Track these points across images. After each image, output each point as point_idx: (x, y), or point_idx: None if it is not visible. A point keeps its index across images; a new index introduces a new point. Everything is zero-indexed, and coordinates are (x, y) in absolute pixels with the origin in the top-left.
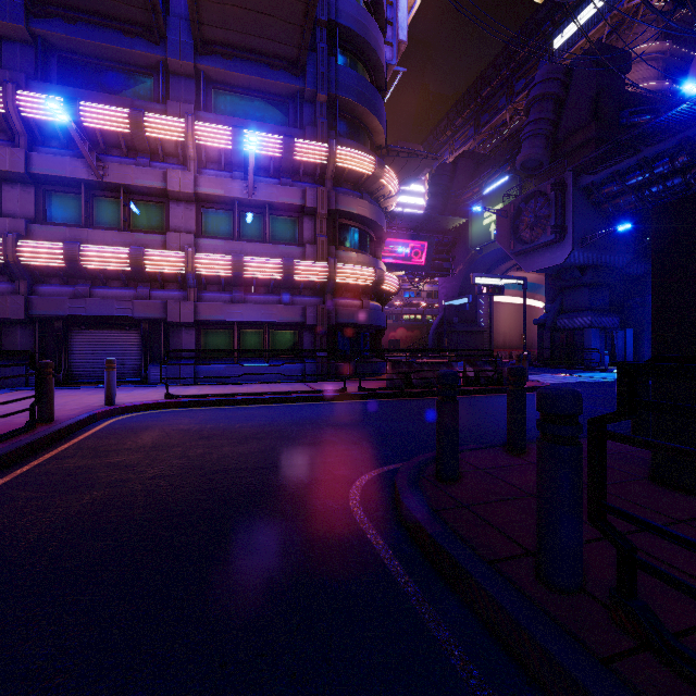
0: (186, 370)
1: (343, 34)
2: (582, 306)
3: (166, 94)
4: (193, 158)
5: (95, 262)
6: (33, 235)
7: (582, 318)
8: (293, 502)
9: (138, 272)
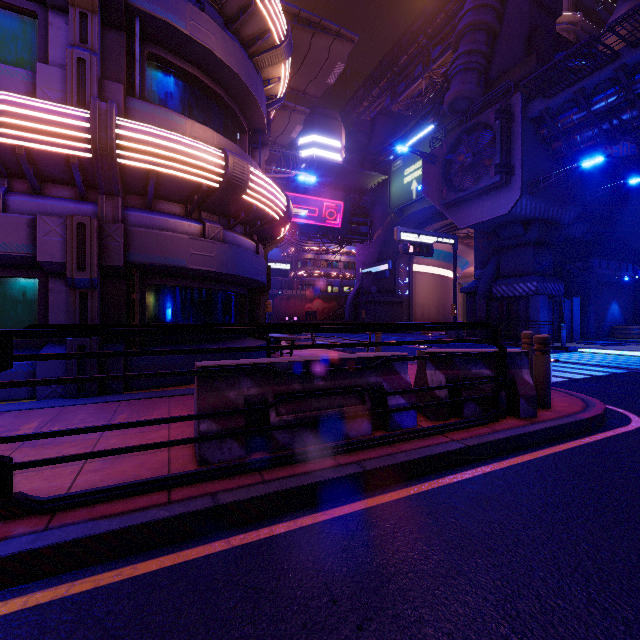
0: None
1: None
2: (524, 269)
3: None
4: None
5: None
6: None
7: (525, 283)
8: None
9: None
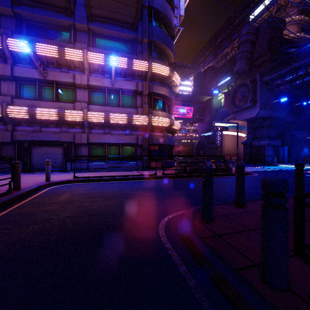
0: (83, 165)
1: (155, 12)
2: (264, 135)
3: (75, 39)
4: (86, 68)
5: (42, 116)
6: (14, 104)
7: (264, 141)
8: (131, 232)
9: (62, 120)
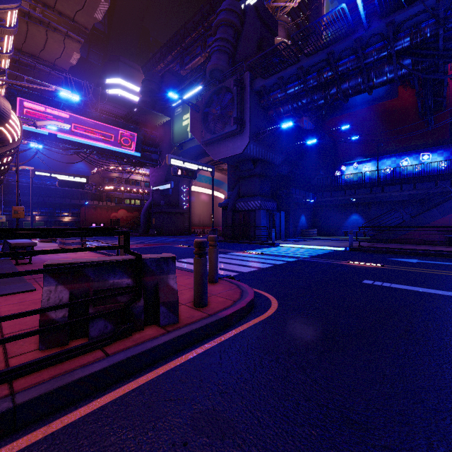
0: None
1: None
2: (254, 192)
3: None
4: None
5: None
6: None
7: (254, 201)
8: None
9: None
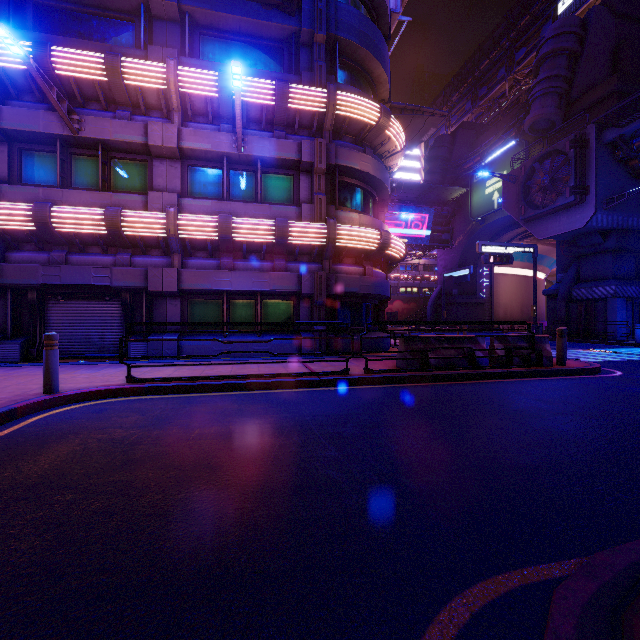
0: (169, 344)
1: None
2: (603, 274)
3: (149, 41)
4: (176, 109)
5: (67, 225)
6: (3, 196)
7: (604, 287)
8: None
9: (116, 236)
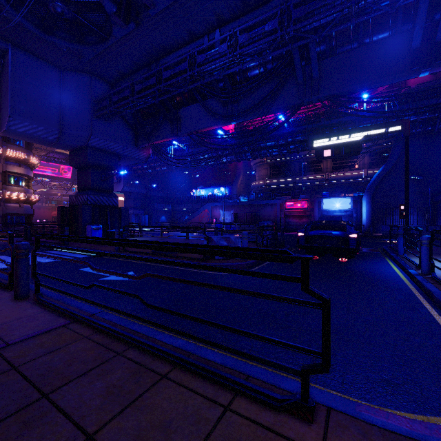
0: None
1: None
2: (131, 206)
3: None
4: None
5: None
6: None
7: (131, 210)
8: None
9: None
